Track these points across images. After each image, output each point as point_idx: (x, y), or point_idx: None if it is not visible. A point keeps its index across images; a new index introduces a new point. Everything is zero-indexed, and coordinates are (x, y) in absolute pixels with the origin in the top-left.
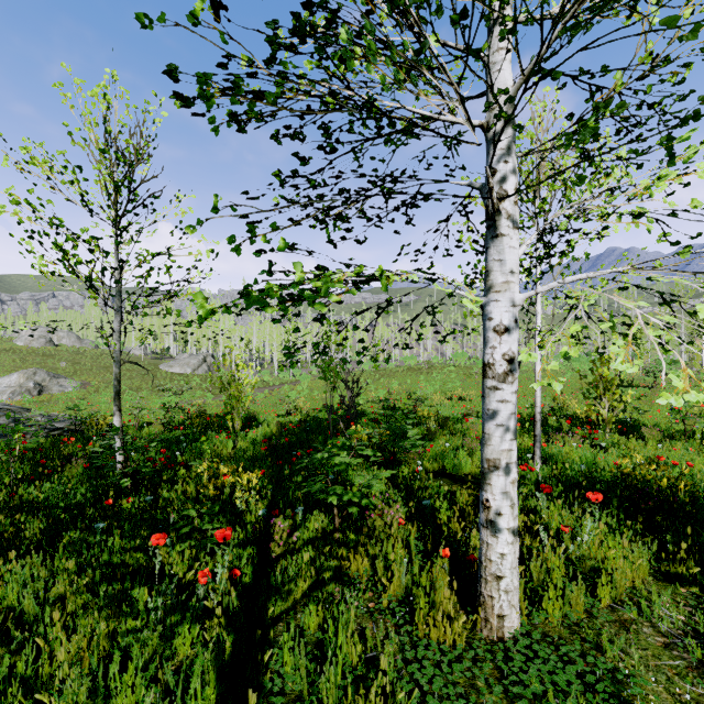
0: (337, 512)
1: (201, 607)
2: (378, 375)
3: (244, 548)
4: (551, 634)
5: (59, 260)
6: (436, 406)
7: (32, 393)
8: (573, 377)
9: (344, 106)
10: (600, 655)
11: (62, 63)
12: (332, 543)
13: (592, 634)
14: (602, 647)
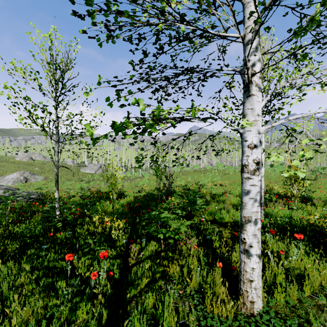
0: (162, 241)
1: (92, 292)
2: (181, 174)
3: (116, 259)
4: (280, 312)
5: (28, 116)
6: (209, 188)
7: (22, 181)
8: (275, 175)
9: (168, 20)
10: (309, 326)
11: (30, 22)
12: (160, 258)
13: (303, 313)
14: (309, 321)
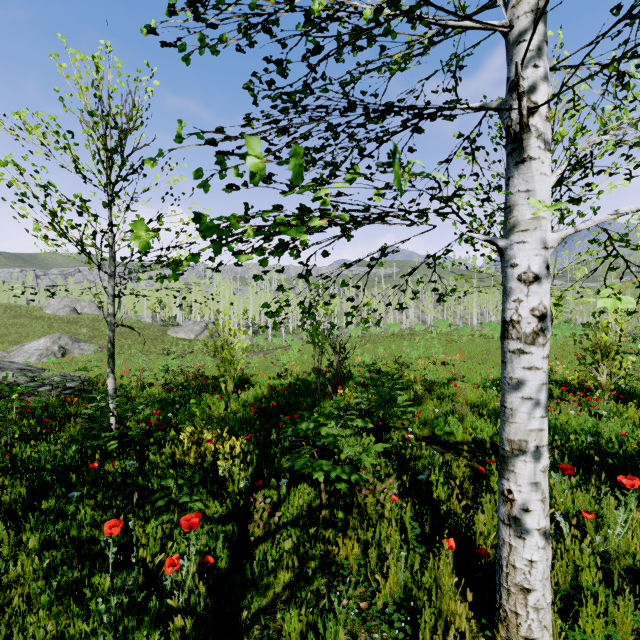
0: (323, 486)
1: (165, 605)
2: (364, 341)
3: (223, 524)
4: None
5: (50, 223)
6: (420, 370)
7: (57, 355)
8: (554, 344)
9: None
10: None
11: (57, 34)
12: (318, 523)
13: None
14: None
